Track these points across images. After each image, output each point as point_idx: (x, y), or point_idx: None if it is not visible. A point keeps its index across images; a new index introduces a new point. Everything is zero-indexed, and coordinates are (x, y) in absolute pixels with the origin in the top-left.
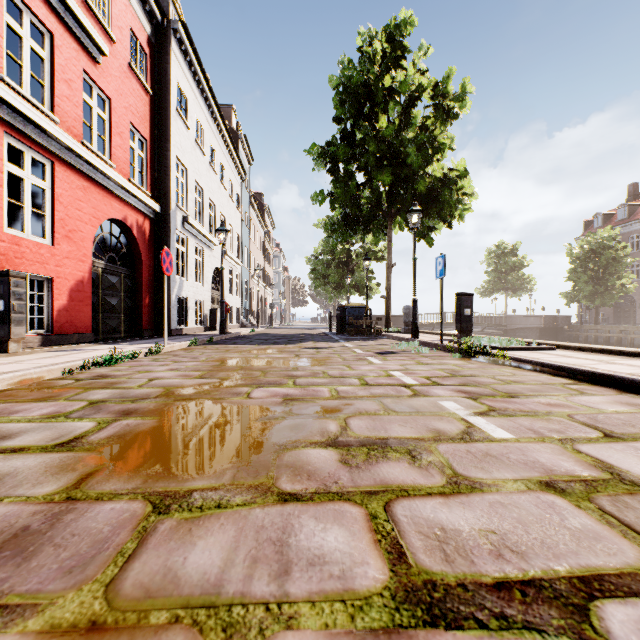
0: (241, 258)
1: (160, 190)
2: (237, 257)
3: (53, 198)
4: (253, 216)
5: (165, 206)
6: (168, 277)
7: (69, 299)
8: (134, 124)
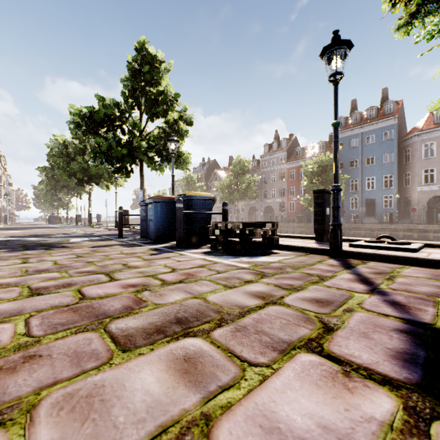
0: None
1: None
2: None
3: None
4: None
5: None
6: None
7: None
8: None
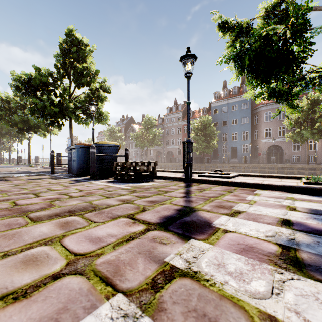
0: None
1: None
2: None
3: None
4: None
5: None
6: None
7: None
8: None
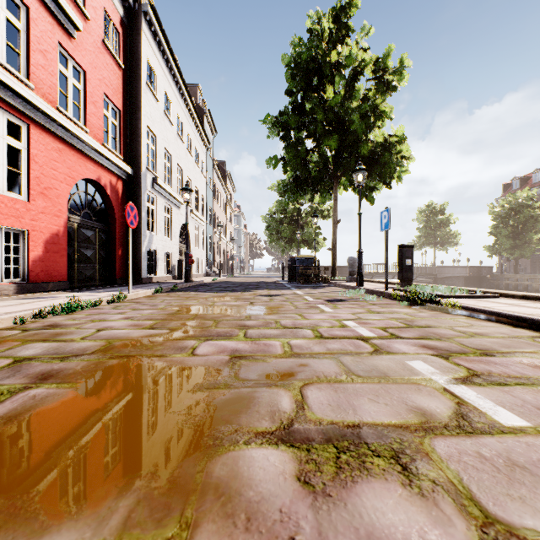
0: (206, 216)
1: (132, 154)
2: (202, 215)
3: (28, 158)
4: (216, 180)
5: (136, 169)
6: (139, 232)
7: (44, 250)
8: (108, 95)
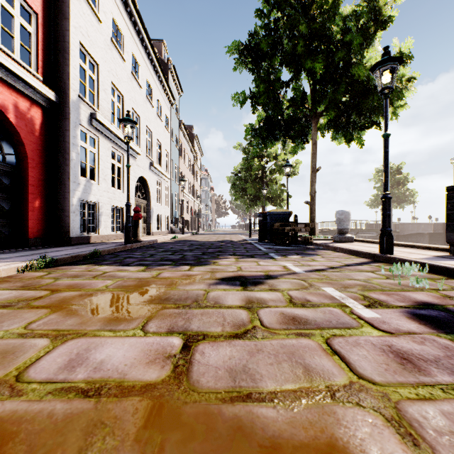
0: (170, 173)
1: (57, 76)
2: (166, 172)
3: None
4: (183, 140)
5: (63, 95)
6: (66, 177)
7: None
8: None
